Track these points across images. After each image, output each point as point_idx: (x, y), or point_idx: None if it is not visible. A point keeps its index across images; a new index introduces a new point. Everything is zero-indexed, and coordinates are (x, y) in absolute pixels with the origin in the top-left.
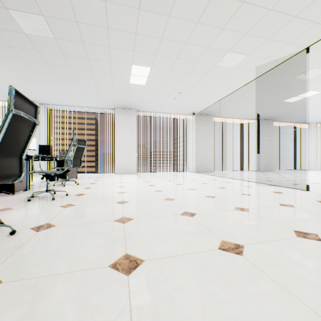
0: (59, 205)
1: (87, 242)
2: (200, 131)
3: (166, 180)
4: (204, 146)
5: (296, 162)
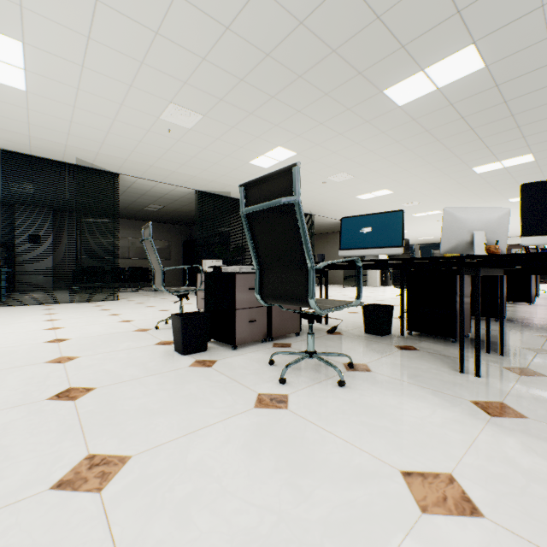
0: (470, 480)
1: (150, 399)
2: None
3: None
4: None
5: None
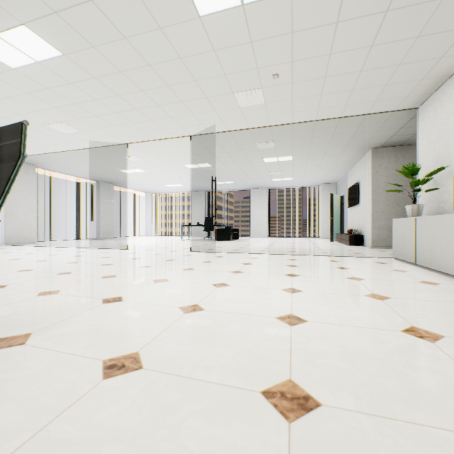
0: None
1: None
2: (14, 185)
3: None
4: (21, 207)
5: (137, 228)
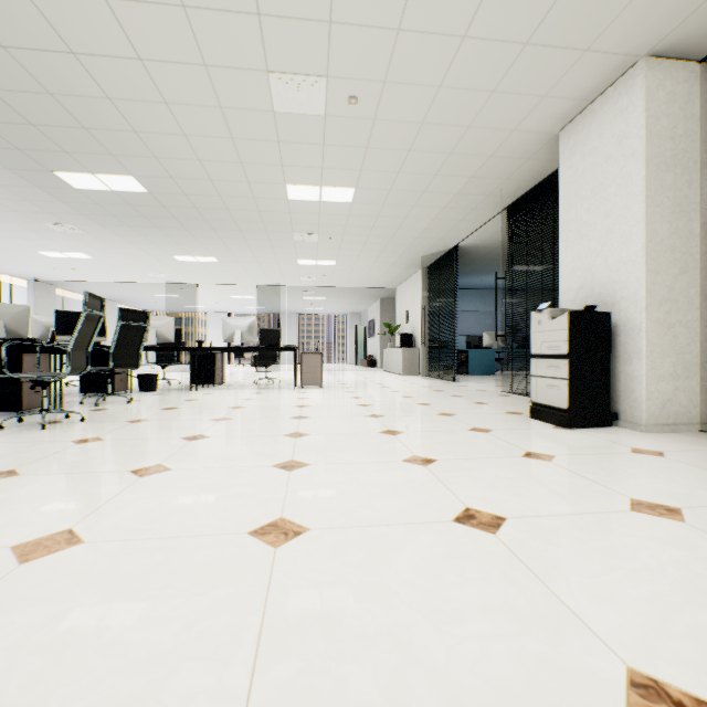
0: None
1: None
2: (41, 308)
3: (73, 377)
4: None
5: None
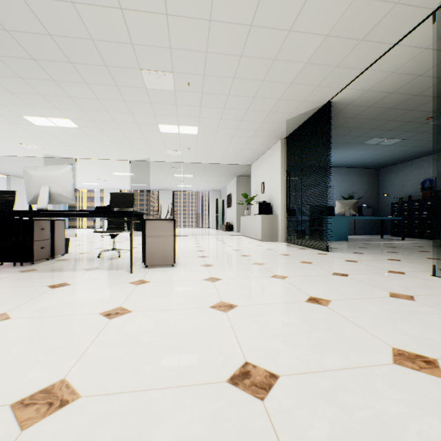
0: None
1: None
2: None
3: None
4: None
5: None
